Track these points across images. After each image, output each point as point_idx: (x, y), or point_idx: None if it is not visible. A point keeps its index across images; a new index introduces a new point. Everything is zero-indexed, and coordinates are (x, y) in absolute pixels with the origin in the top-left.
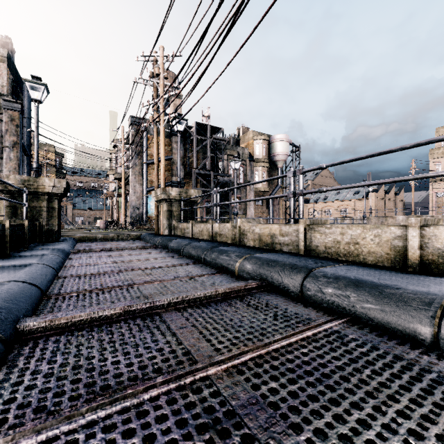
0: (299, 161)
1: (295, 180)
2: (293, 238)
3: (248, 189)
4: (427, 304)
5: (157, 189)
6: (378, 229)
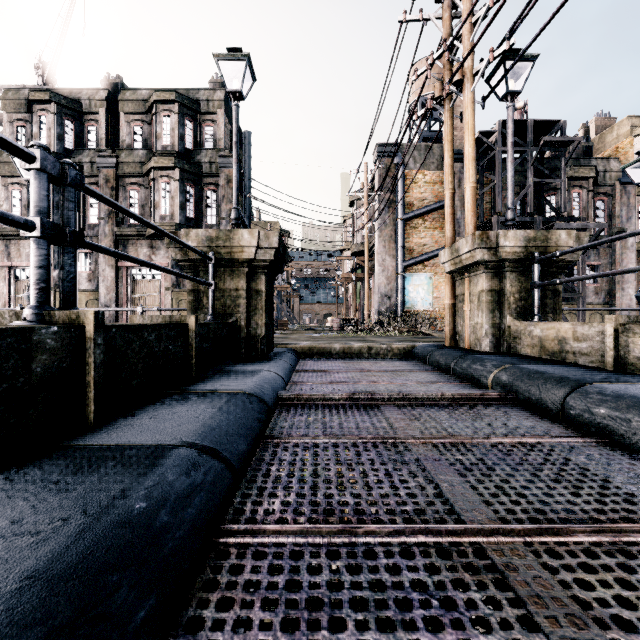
0: None
1: None
2: None
3: (620, 248)
4: None
5: (450, 244)
6: None
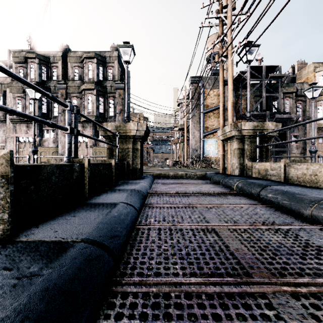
0: None
1: None
2: None
3: (308, 126)
4: None
5: (222, 127)
6: None
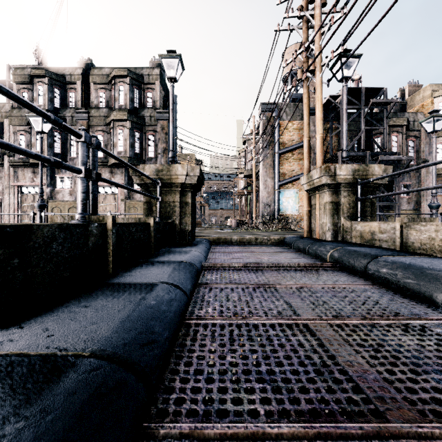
0: None
1: None
2: None
3: (424, 172)
4: None
5: (307, 172)
6: None
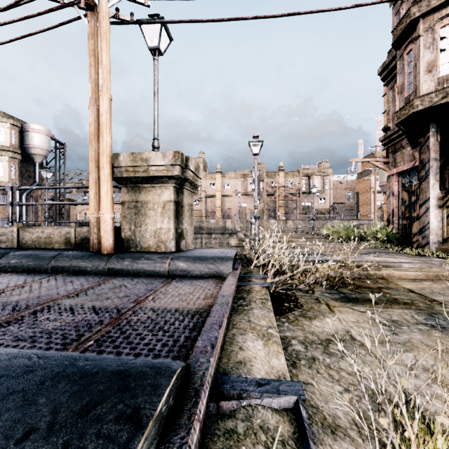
0: (64, 160)
1: (59, 179)
2: (9, 237)
3: None
4: (52, 257)
5: None
6: (60, 229)
